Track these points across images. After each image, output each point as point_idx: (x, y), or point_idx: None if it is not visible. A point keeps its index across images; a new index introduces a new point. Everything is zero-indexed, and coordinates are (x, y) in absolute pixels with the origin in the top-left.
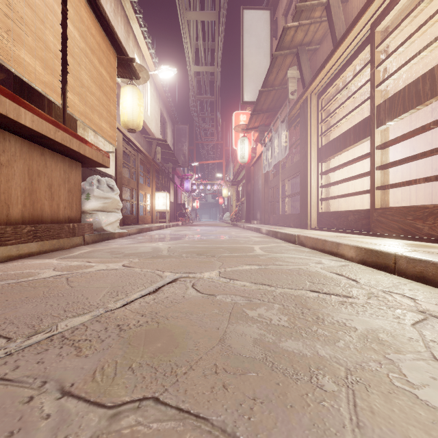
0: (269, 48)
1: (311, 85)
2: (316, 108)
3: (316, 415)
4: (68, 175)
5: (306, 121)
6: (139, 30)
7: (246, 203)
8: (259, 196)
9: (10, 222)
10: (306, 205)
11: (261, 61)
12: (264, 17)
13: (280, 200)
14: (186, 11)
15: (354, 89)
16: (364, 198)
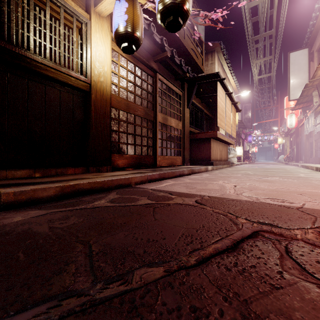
0: (307, 68)
1: None
2: None
3: (281, 172)
4: (226, 149)
5: None
6: (230, 75)
7: (296, 150)
8: (303, 146)
9: (223, 160)
10: None
11: (302, 76)
12: (304, 53)
13: (314, 150)
14: (255, 61)
15: None
16: None
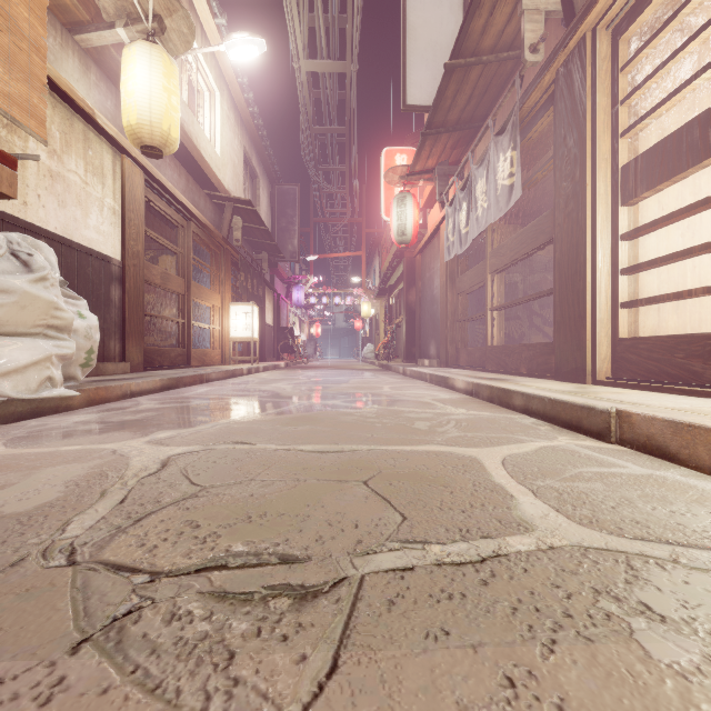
0: None
1: None
2: (609, 64)
3: None
4: None
5: (581, 103)
6: None
7: (406, 326)
8: (433, 310)
9: None
10: (581, 321)
11: (445, 19)
12: None
13: (489, 316)
14: None
15: (706, 16)
16: None
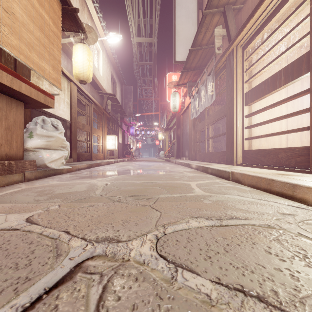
0: (196, 18)
1: (237, 37)
2: (241, 58)
3: None
4: (6, 113)
5: (232, 70)
6: (92, 5)
7: (177, 144)
8: (187, 138)
9: None
10: (232, 144)
11: (190, 28)
12: None
13: (206, 141)
14: None
15: (274, 42)
16: (282, 137)
